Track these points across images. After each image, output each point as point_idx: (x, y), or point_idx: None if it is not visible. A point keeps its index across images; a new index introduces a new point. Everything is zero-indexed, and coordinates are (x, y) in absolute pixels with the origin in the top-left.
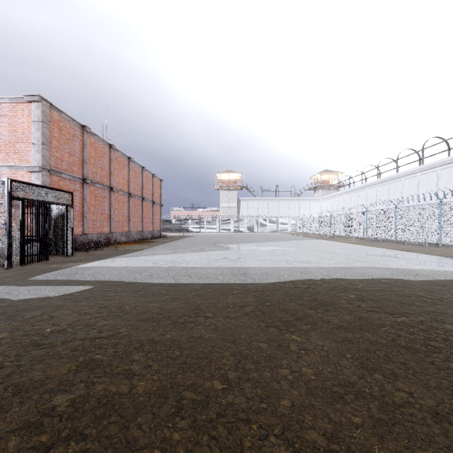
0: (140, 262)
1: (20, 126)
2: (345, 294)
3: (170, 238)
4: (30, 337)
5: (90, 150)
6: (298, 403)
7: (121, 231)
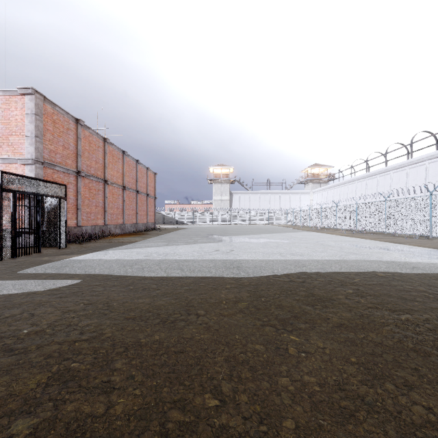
0: (132, 254)
1: (14, 119)
2: (343, 289)
3: (164, 230)
4: (2, 341)
5: (84, 143)
6: (303, 423)
7: (115, 224)
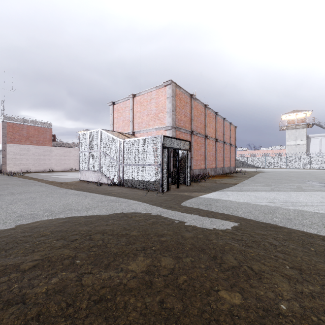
0: (253, 198)
1: (161, 102)
2: None
3: (245, 173)
4: (279, 322)
5: (194, 111)
6: None
7: (211, 167)
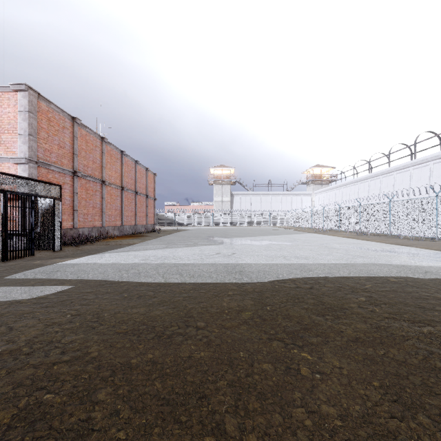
0: (129, 258)
1: (6, 116)
2: (354, 296)
3: (164, 232)
4: None
5: (81, 142)
6: None
7: (113, 225)
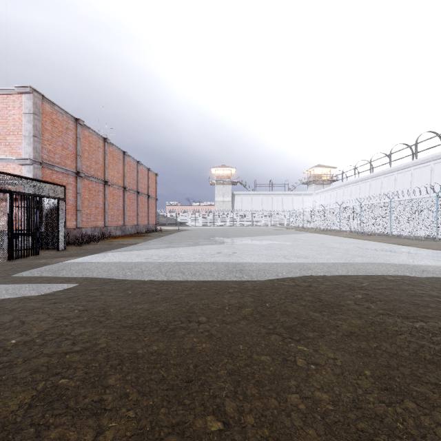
0: (132, 257)
1: (11, 118)
2: (351, 294)
3: (166, 232)
4: None
5: (84, 143)
6: None
7: (116, 225)
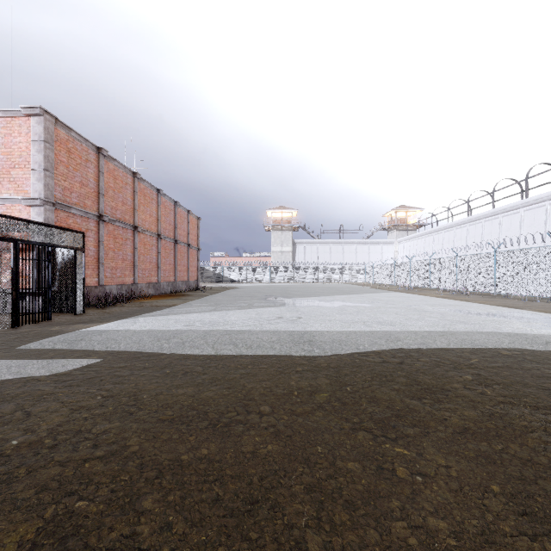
0: (169, 323)
1: (17, 147)
2: (457, 374)
3: (210, 290)
4: None
5: (108, 179)
6: None
7: (148, 282)
